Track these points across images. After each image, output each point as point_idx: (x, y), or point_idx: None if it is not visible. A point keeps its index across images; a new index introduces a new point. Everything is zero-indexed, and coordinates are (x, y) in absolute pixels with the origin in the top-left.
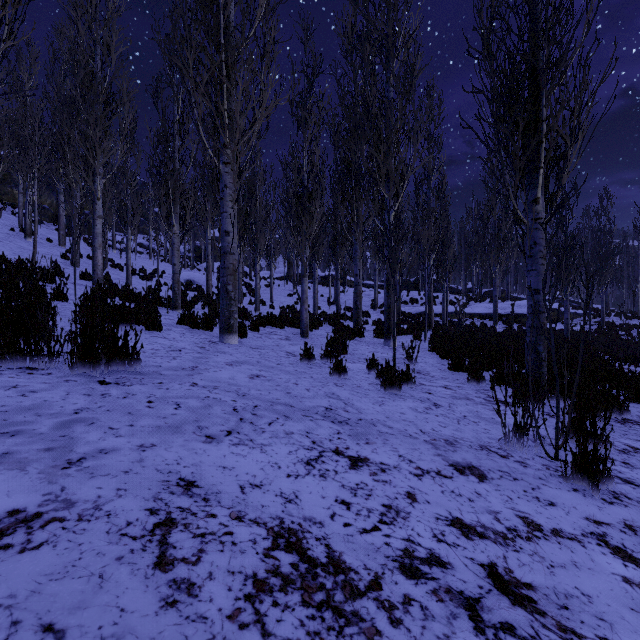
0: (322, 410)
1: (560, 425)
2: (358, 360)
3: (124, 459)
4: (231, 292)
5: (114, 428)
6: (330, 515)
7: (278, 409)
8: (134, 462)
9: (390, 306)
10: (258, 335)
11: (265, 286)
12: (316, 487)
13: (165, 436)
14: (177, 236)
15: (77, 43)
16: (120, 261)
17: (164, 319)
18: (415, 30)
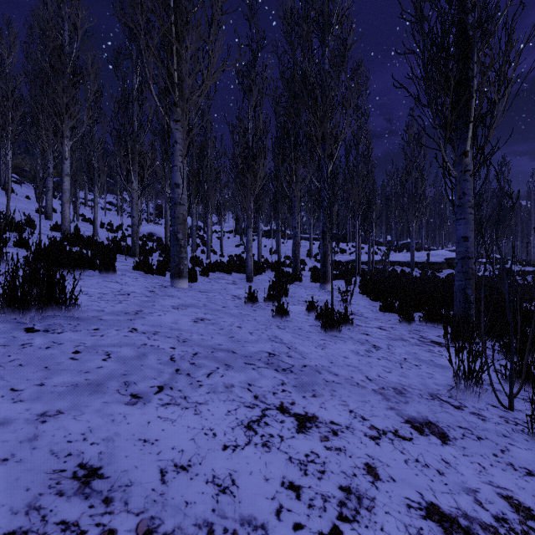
0: (265, 356)
1: (497, 367)
2: (298, 302)
3: (10, 437)
4: (181, 240)
5: (17, 389)
6: (275, 510)
7: (219, 356)
8: (23, 441)
9: (325, 254)
10: (207, 280)
11: (216, 238)
12: (258, 463)
13: (79, 398)
14: (136, 191)
15: (47, 20)
16: (91, 216)
17: (121, 265)
18: (348, 8)
